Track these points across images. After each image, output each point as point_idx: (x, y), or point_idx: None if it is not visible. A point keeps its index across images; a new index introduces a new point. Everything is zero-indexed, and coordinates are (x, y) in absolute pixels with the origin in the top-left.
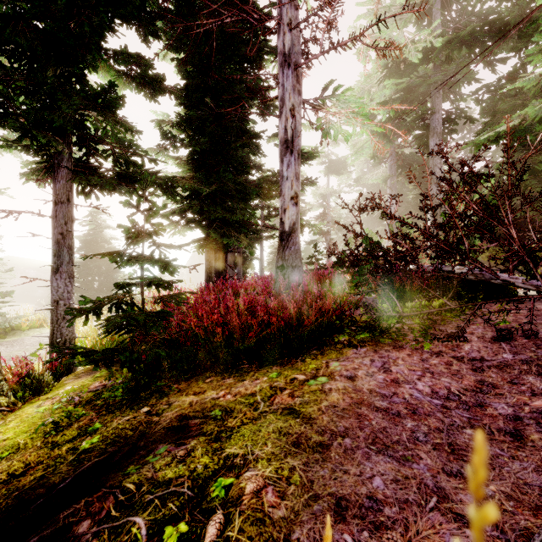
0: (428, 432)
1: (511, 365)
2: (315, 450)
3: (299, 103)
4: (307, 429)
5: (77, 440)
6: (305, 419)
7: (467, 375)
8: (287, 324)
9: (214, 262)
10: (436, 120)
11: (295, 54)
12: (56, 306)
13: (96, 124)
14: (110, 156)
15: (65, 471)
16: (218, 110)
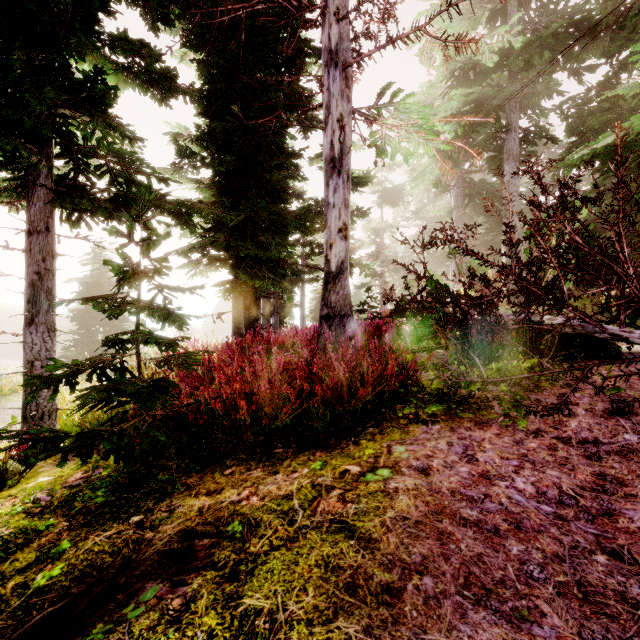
0: (544, 562)
1: (639, 451)
2: (380, 601)
3: (348, 112)
4: (367, 560)
5: (32, 570)
6: (362, 541)
7: (581, 465)
8: (335, 396)
9: (244, 309)
10: (512, 140)
11: (343, 51)
12: (30, 368)
13: (83, 128)
14: (106, 173)
15: (1, 629)
16: (248, 121)
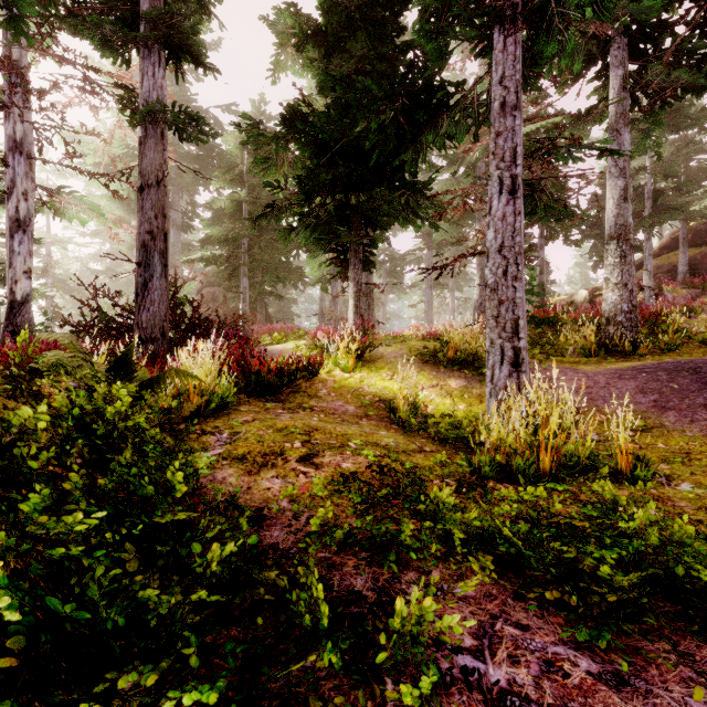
0: None
1: None
2: None
3: (33, 189)
4: None
5: None
6: None
7: None
8: None
9: None
10: (176, 214)
11: (28, 144)
12: None
13: None
14: None
15: None
16: None
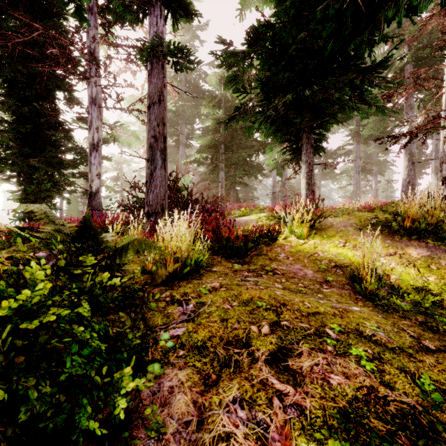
0: None
1: None
2: None
3: (101, 125)
4: None
5: None
6: None
7: None
8: (100, 225)
9: None
10: (182, 137)
11: (99, 99)
12: None
13: None
14: None
15: None
16: (42, 110)
